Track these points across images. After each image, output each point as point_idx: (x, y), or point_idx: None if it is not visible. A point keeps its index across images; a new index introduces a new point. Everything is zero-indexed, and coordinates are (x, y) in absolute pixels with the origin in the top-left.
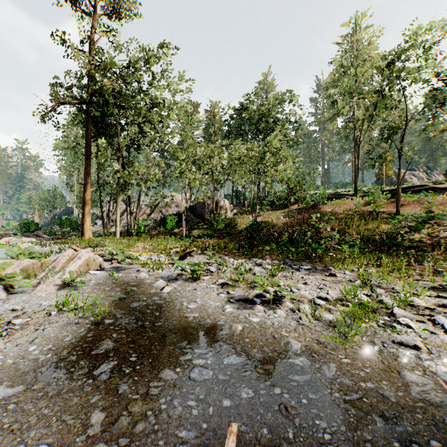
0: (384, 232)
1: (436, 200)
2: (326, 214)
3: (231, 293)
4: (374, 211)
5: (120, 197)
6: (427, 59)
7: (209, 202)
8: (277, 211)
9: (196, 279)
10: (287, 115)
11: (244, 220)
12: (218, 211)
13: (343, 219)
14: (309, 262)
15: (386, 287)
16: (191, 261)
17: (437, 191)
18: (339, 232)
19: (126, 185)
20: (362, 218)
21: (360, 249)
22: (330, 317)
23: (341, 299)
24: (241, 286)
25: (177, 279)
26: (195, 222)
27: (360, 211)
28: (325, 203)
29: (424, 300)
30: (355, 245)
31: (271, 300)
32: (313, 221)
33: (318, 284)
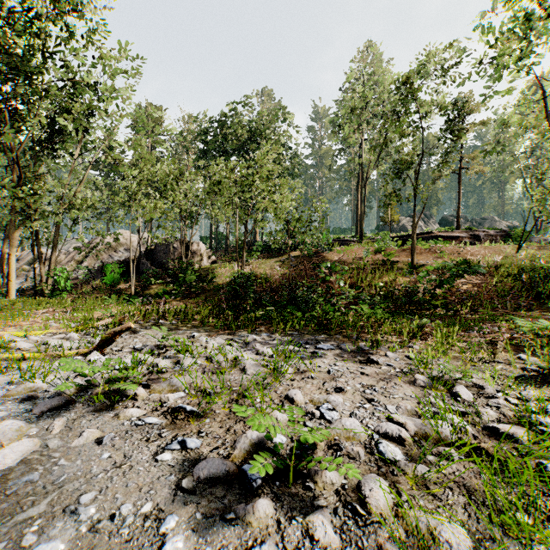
0: (409, 286)
1: (447, 249)
2: (333, 264)
3: (191, 448)
4: (388, 261)
5: (18, 231)
6: (444, 82)
7: (175, 244)
8: (271, 260)
9: (115, 403)
10: (282, 138)
11: (226, 270)
12: (188, 257)
13: (355, 270)
14: (326, 334)
15: (464, 383)
16: (127, 345)
17: (443, 240)
18: (352, 286)
19: (31, 212)
20: (377, 269)
21: (382, 310)
22: (465, 544)
23: (425, 435)
24: (217, 410)
25: (68, 405)
26: (152, 273)
27: (372, 261)
28: (330, 250)
29: (545, 413)
30: (374, 304)
31: (291, 474)
32: (318, 273)
33: (360, 388)
